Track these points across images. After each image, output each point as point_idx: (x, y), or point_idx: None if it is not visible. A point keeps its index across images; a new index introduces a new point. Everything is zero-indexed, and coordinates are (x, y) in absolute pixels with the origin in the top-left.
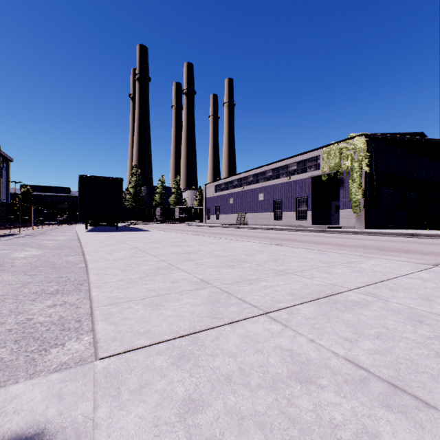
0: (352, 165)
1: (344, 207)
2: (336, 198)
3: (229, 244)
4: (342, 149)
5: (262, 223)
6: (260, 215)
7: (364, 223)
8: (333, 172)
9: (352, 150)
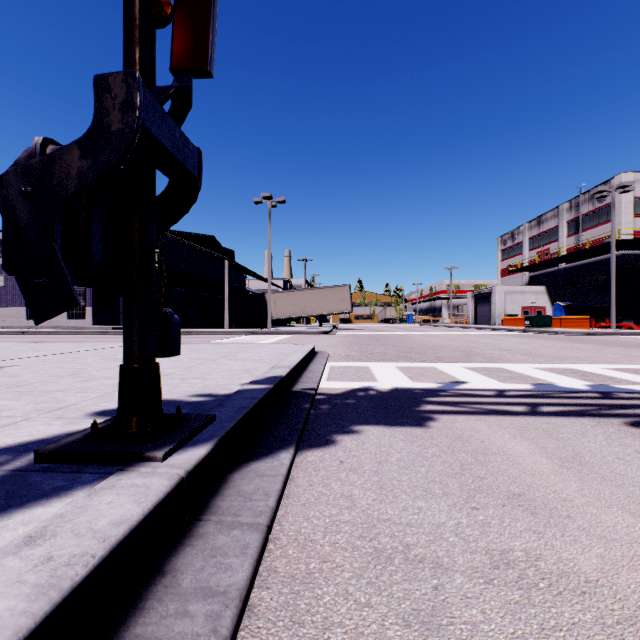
0: None
1: None
2: None
3: None
4: None
5: (1, 325)
6: None
7: None
8: None
9: None
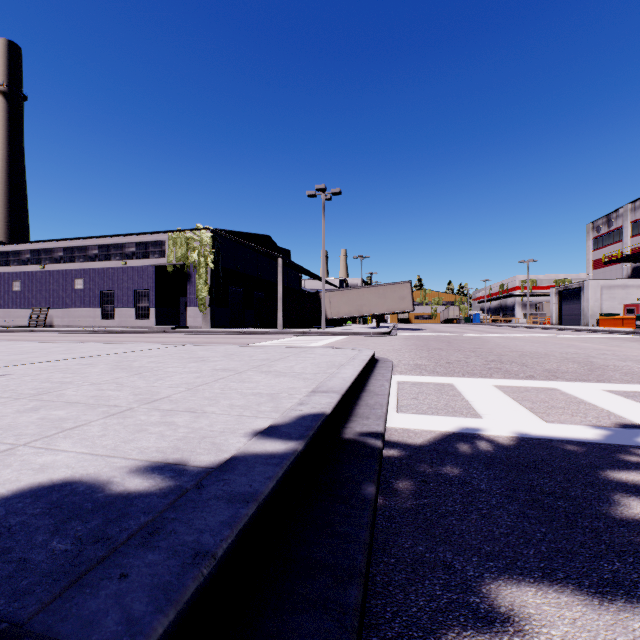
0: (199, 259)
1: (192, 305)
2: (186, 294)
3: (16, 345)
4: (189, 239)
5: (81, 324)
6: (79, 312)
7: (210, 323)
8: (180, 264)
9: (199, 243)
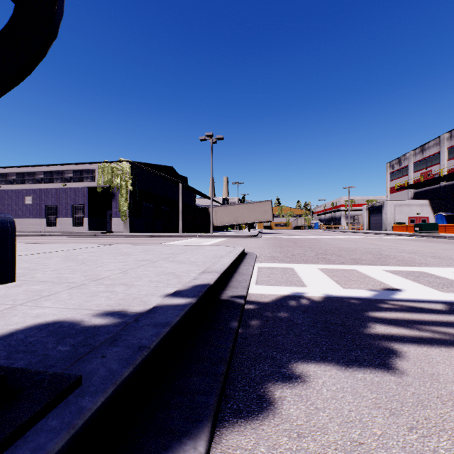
0: (121, 183)
1: (116, 216)
2: (111, 208)
3: None
4: (114, 168)
5: (30, 230)
6: (28, 221)
7: (130, 229)
8: (107, 186)
9: (121, 171)
